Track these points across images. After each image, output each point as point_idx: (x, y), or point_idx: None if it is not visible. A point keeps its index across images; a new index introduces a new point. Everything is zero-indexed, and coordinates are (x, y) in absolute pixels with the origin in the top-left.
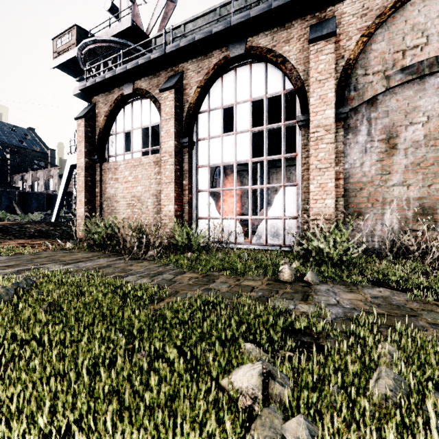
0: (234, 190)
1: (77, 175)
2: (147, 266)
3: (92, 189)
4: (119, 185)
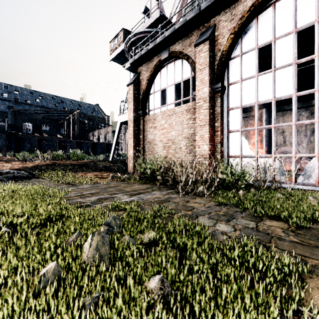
0: (273, 128)
1: (128, 126)
2: (204, 204)
3: (137, 136)
4: (157, 132)
